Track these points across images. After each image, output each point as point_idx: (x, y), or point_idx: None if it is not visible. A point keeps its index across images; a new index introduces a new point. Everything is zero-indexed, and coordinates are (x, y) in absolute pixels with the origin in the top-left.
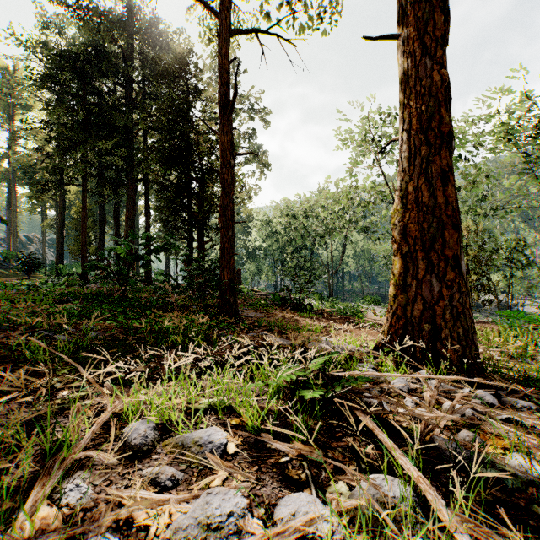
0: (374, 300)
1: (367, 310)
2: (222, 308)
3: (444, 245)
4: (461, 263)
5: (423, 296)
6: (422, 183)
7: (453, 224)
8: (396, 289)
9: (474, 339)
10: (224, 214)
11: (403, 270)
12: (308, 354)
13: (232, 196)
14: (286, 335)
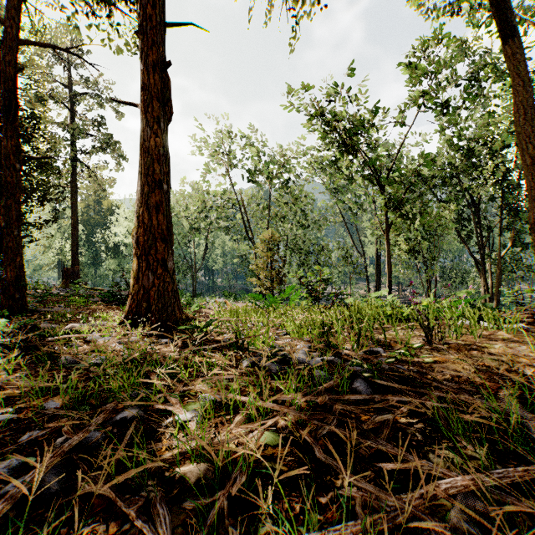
0: (231, 295)
1: (209, 302)
2: (5, 304)
3: (157, 252)
4: (168, 263)
5: (144, 285)
6: (145, 210)
7: (162, 238)
8: (134, 281)
9: (168, 310)
10: (8, 214)
11: (138, 267)
12: (39, 328)
13: (19, 197)
14: (67, 322)
